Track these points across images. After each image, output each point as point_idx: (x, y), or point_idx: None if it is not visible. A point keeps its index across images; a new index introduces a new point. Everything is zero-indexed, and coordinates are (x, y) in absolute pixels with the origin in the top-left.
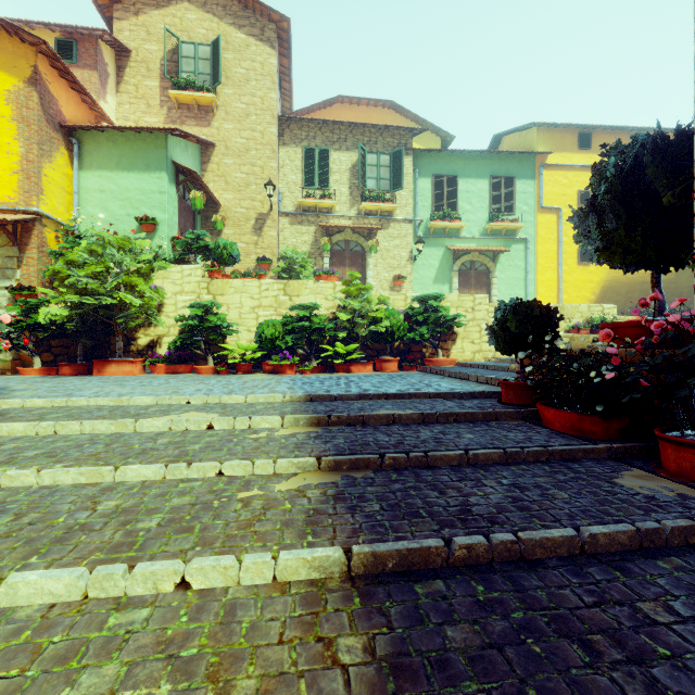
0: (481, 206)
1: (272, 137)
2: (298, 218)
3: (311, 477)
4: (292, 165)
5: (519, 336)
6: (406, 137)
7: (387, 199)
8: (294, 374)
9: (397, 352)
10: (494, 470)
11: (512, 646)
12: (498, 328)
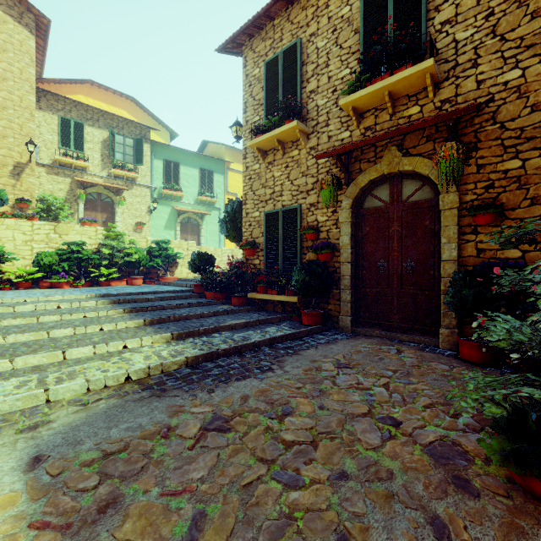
0: (194, 185)
1: (31, 103)
2: (54, 170)
3: (123, 314)
4: (49, 127)
5: (200, 266)
6: (145, 130)
7: (131, 169)
8: (70, 288)
9: (142, 273)
10: (185, 308)
11: (181, 325)
12: (193, 263)
